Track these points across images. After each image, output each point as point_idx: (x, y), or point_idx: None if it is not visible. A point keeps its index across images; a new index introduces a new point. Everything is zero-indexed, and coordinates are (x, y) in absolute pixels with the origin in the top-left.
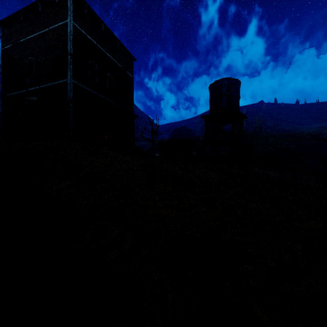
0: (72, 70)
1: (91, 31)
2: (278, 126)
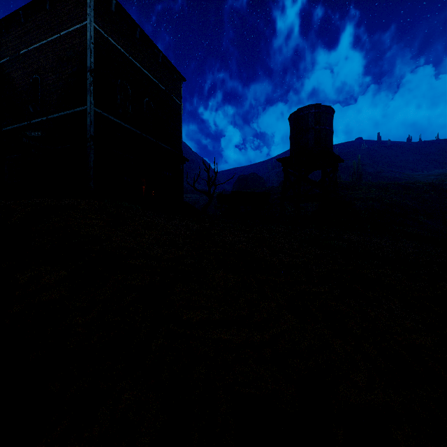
0: (94, 93)
1: (121, 38)
2: (383, 173)
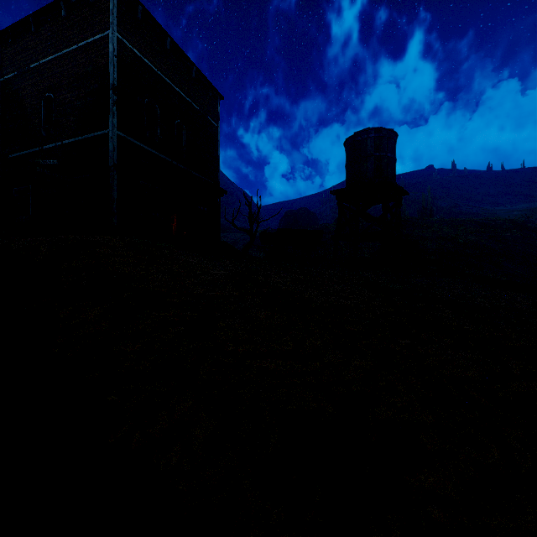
0: (117, 114)
1: (148, 50)
2: (457, 208)
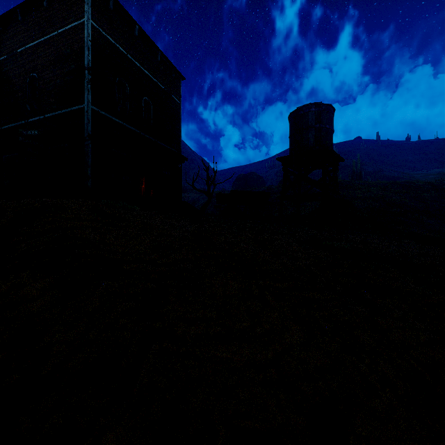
0: (91, 91)
1: (119, 36)
2: (382, 172)
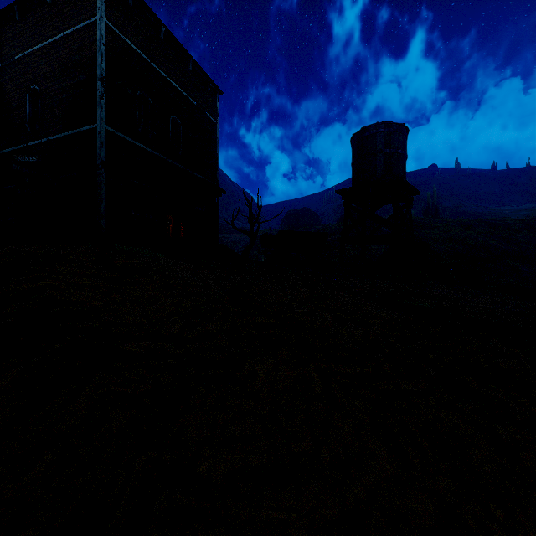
0: (105, 107)
1: (140, 39)
2: (462, 208)
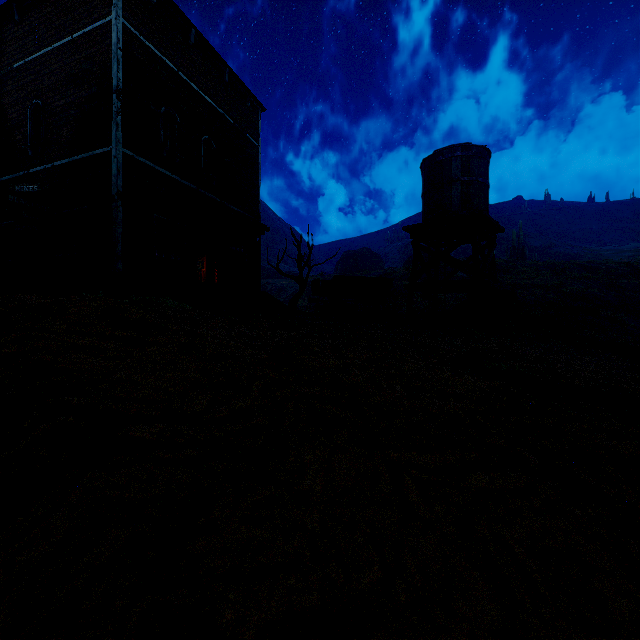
0: (123, 126)
1: (165, 43)
2: (554, 248)
